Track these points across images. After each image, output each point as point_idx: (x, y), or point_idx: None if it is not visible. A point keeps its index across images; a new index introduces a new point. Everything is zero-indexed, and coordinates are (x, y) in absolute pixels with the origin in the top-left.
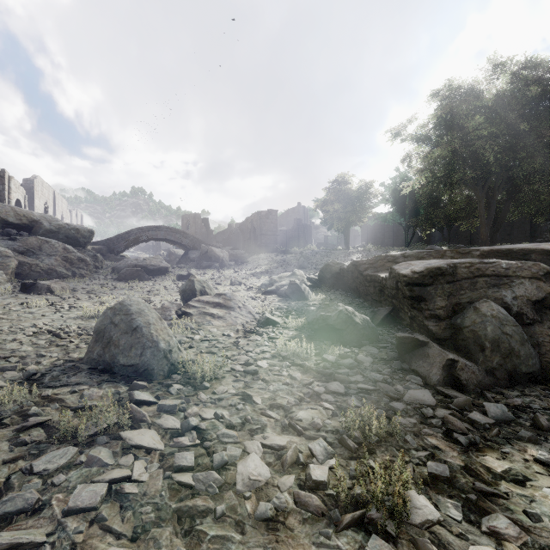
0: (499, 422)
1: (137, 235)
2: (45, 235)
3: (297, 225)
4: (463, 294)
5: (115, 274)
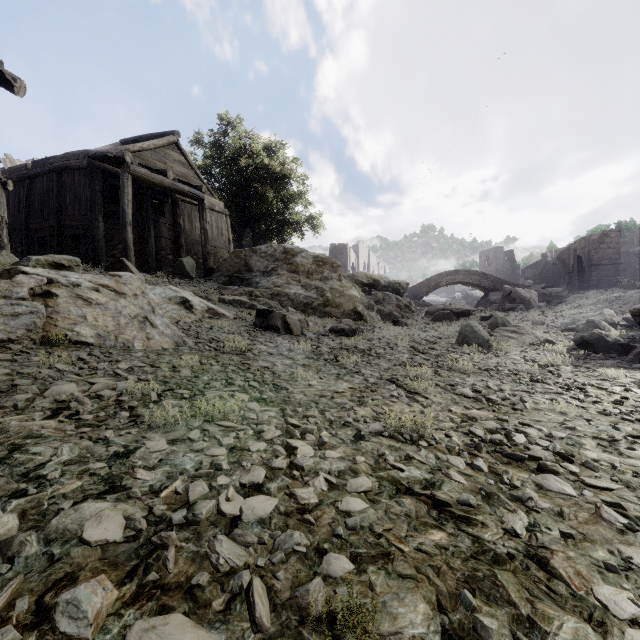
0: (635, 368)
1: (436, 281)
2: (381, 290)
3: None
4: None
5: (428, 316)
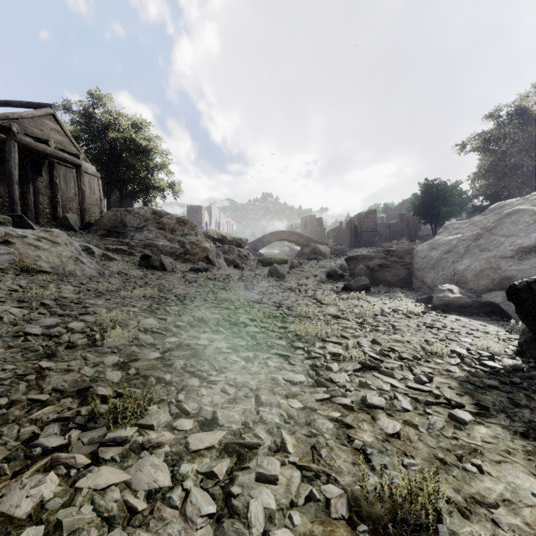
0: None
1: (269, 238)
2: (228, 243)
3: (400, 220)
4: (359, 263)
5: (260, 263)
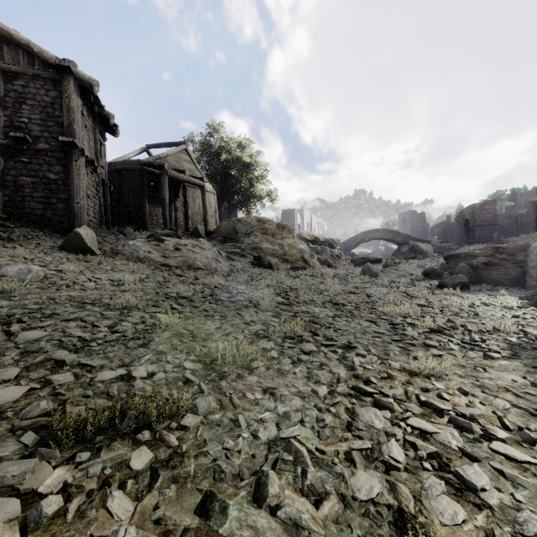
0: None
1: (361, 237)
2: (320, 244)
3: (533, 209)
4: (461, 261)
5: (352, 263)
